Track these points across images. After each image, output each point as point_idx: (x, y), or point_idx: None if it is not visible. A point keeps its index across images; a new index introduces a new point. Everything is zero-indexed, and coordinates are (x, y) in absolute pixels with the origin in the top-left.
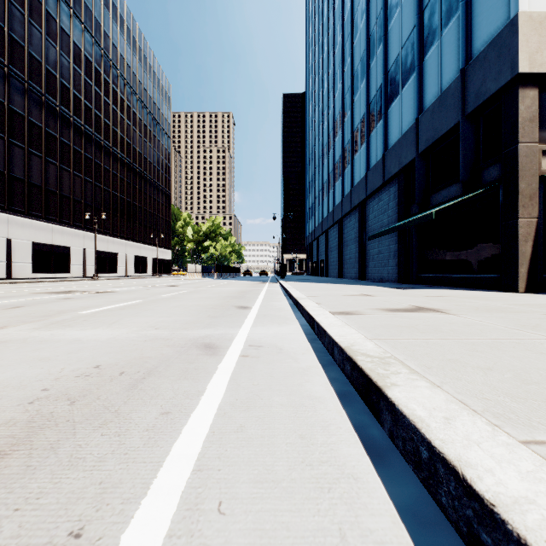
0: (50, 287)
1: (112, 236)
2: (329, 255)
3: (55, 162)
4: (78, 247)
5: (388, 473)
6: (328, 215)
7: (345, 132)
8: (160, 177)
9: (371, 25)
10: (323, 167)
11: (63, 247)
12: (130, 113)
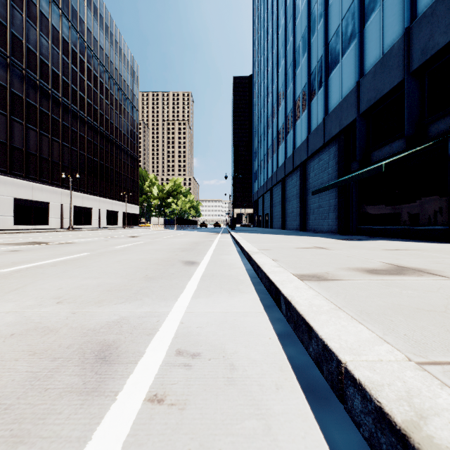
0: (20, 237)
1: (86, 193)
2: (273, 209)
3: (35, 128)
4: (56, 203)
5: (335, 417)
6: (272, 175)
7: (287, 102)
8: (129, 144)
9: (312, 4)
10: (268, 134)
11: (42, 203)
12: (102, 89)
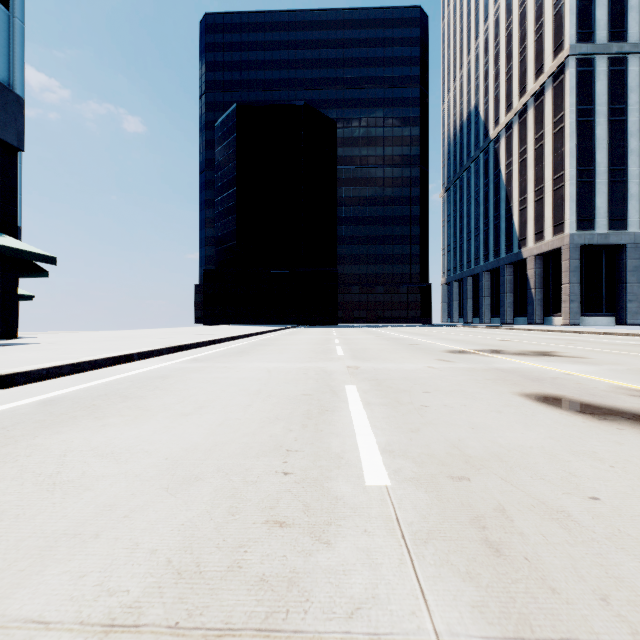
0: None
1: None
2: None
3: None
4: None
5: None
6: None
7: None
8: None
9: None
10: None
11: None
12: None
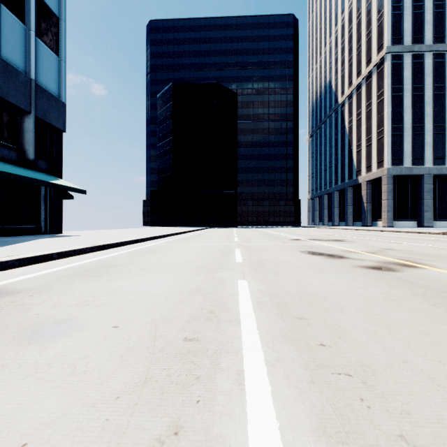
0: None
1: None
2: None
3: None
4: None
5: None
6: None
7: None
8: None
9: None
10: None
11: None
12: None
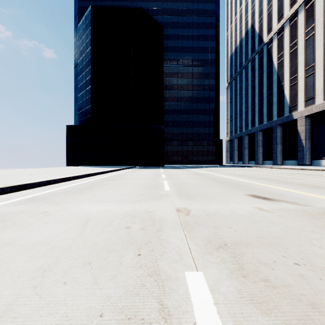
0: None
1: None
2: None
3: None
4: None
5: None
6: None
7: None
8: None
9: None
10: None
11: None
12: None
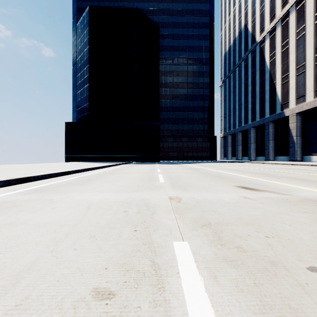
0: None
1: None
2: None
3: None
4: None
5: None
6: None
7: None
8: None
9: None
10: None
11: None
12: None
